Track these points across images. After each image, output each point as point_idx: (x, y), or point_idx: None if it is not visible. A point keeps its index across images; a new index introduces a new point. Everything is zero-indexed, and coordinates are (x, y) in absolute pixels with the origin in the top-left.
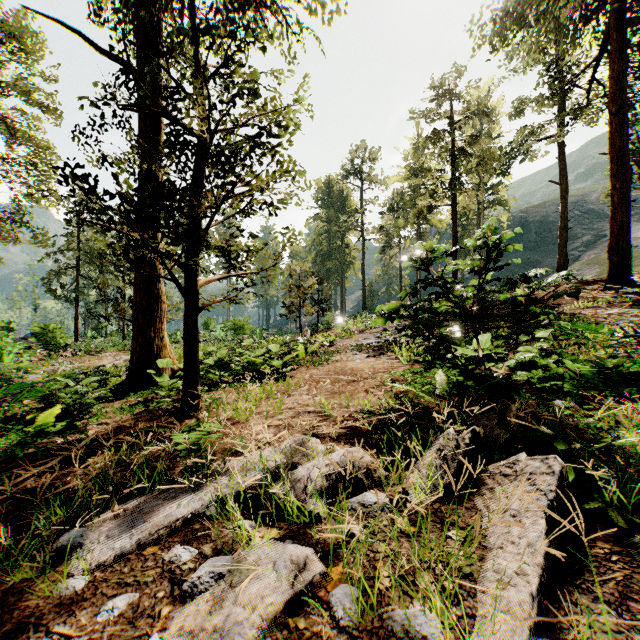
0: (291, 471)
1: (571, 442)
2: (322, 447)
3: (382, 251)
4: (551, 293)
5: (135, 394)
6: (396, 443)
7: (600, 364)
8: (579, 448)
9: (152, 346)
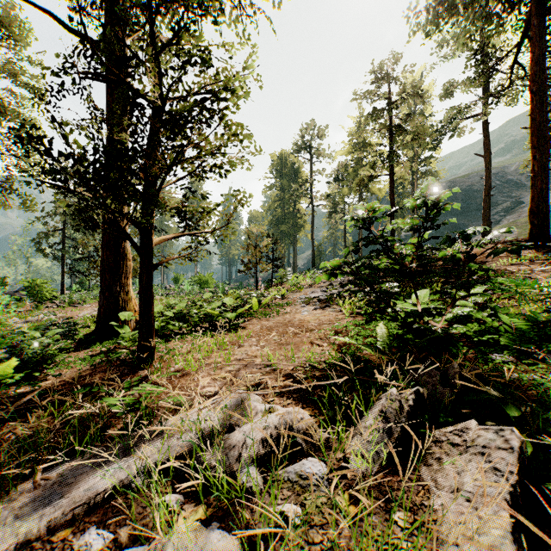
0: (228, 433)
1: (520, 405)
2: (262, 406)
3: (329, 216)
4: (478, 252)
5: (101, 344)
6: (338, 400)
7: (533, 318)
8: (529, 412)
9: (118, 299)
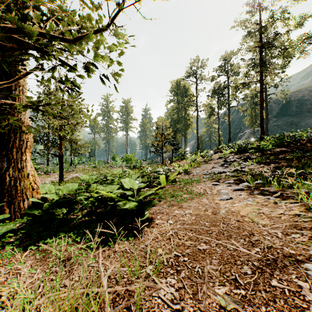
0: None
1: None
2: None
3: (208, 117)
4: None
5: None
6: None
7: None
8: None
9: (4, 177)
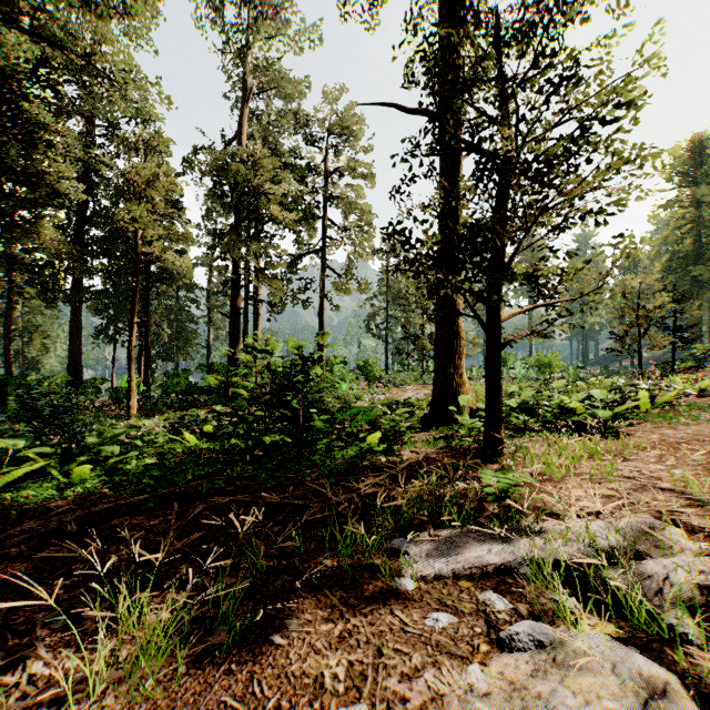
0: (633, 561)
1: None
2: (689, 544)
3: None
4: None
5: (436, 429)
6: None
7: None
8: None
9: (451, 383)
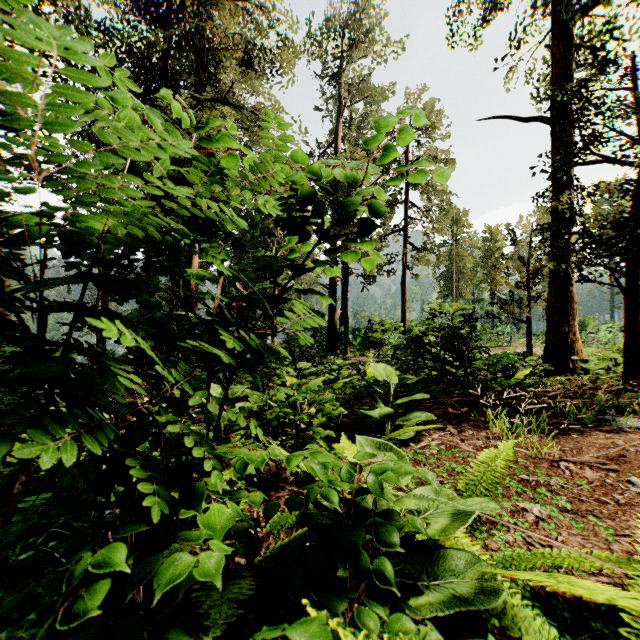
0: None
1: None
2: None
3: None
4: None
5: (554, 375)
6: None
7: None
8: None
9: (566, 339)
